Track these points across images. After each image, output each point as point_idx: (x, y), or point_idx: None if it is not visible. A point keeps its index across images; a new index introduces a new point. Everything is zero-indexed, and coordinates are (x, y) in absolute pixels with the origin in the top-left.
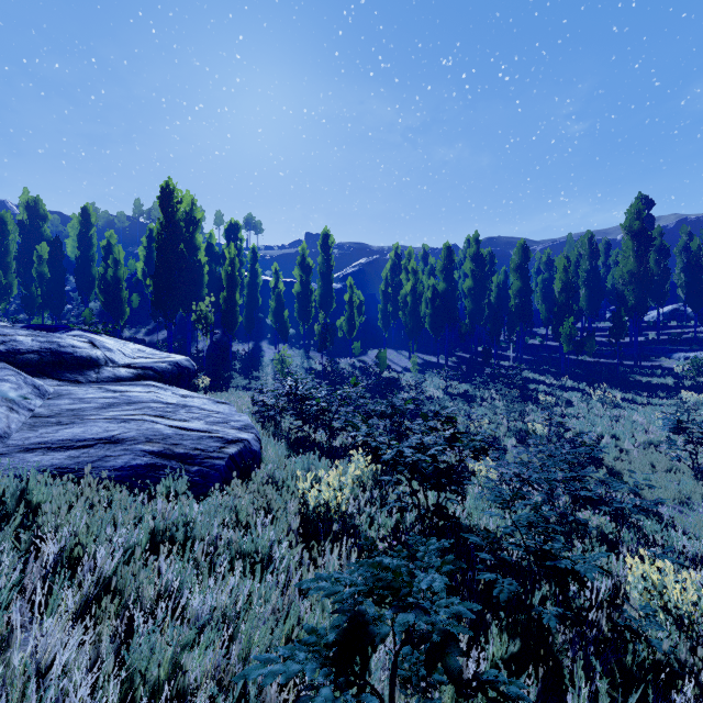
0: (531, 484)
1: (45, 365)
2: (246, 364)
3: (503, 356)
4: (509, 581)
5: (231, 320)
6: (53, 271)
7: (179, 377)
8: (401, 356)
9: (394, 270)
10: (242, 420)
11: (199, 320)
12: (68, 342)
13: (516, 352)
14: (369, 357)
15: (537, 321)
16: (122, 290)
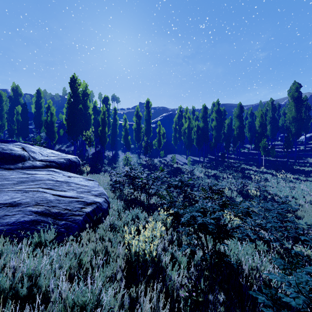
0: (266, 230)
1: None
2: (111, 161)
3: (230, 157)
4: None
5: (103, 140)
6: (23, 118)
7: (70, 166)
8: (182, 157)
9: (179, 118)
10: (99, 190)
11: (86, 139)
12: (9, 147)
13: (237, 155)
14: (168, 158)
15: (245, 141)
16: (54, 127)
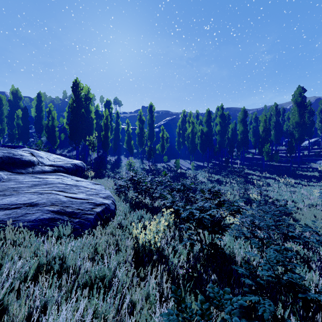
0: (259, 228)
1: (5, 164)
2: (113, 166)
3: (234, 162)
4: (268, 303)
5: (106, 145)
6: (23, 123)
7: (76, 171)
8: (186, 162)
9: (183, 122)
10: (106, 193)
11: (90, 144)
12: (19, 153)
13: (241, 160)
14: (171, 163)
15: (250, 146)
16: (55, 131)
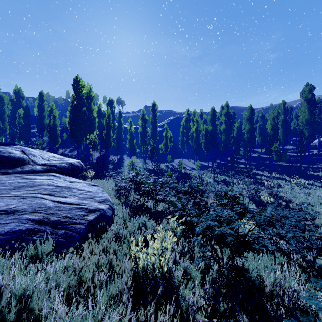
0: (286, 240)
1: None
2: (115, 165)
3: (240, 162)
4: None
5: (108, 144)
6: (25, 122)
7: (72, 171)
8: (190, 162)
9: (187, 121)
10: (102, 196)
11: (90, 143)
12: (7, 150)
13: (247, 160)
14: (175, 163)
15: (255, 145)
16: (57, 130)
